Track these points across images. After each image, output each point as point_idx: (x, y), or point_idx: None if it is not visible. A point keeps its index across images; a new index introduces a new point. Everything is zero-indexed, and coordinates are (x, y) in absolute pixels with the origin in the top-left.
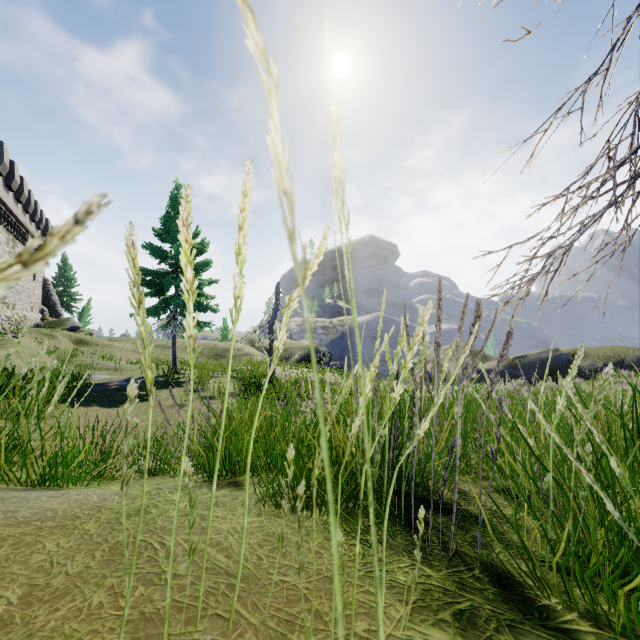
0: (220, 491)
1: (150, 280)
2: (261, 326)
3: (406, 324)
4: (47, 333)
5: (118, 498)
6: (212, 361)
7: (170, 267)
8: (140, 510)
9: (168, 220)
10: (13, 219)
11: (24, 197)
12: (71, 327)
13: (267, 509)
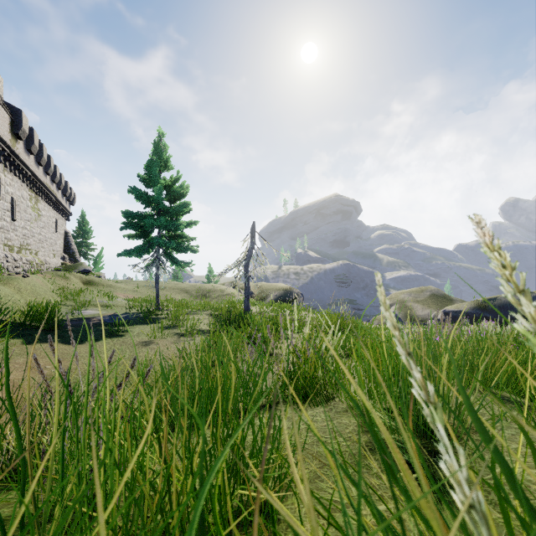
0: None
1: (135, 223)
2: (237, 264)
3: None
4: (62, 275)
5: None
6: (198, 300)
7: (152, 209)
8: None
9: (151, 165)
10: (34, 179)
11: (44, 160)
12: (83, 270)
13: None
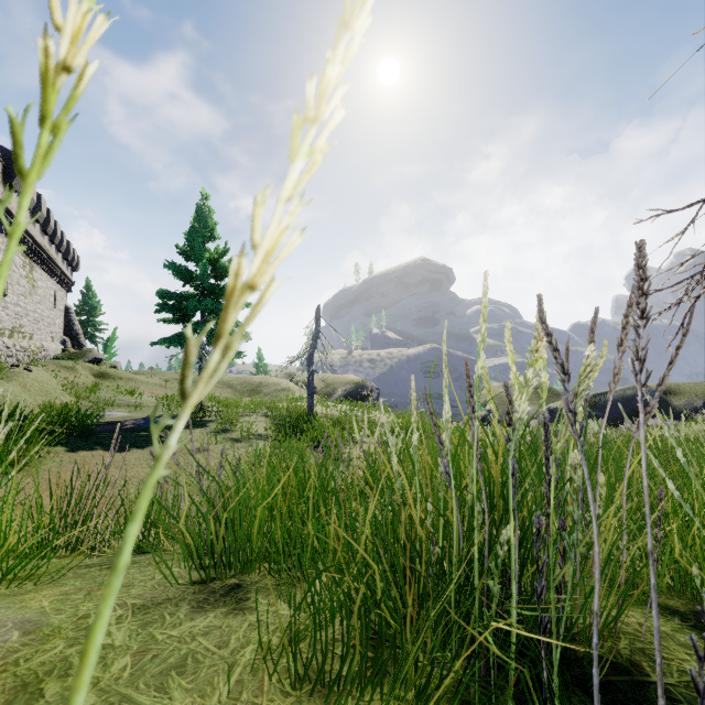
0: (206, 615)
1: (173, 304)
2: (299, 357)
3: (544, 325)
4: (66, 365)
5: (16, 638)
6: (246, 397)
7: (195, 289)
8: (26, 685)
9: (193, 235)
10: (30, 240)
11: (42, 216)
12: (93, 359)
13: (275, 687)
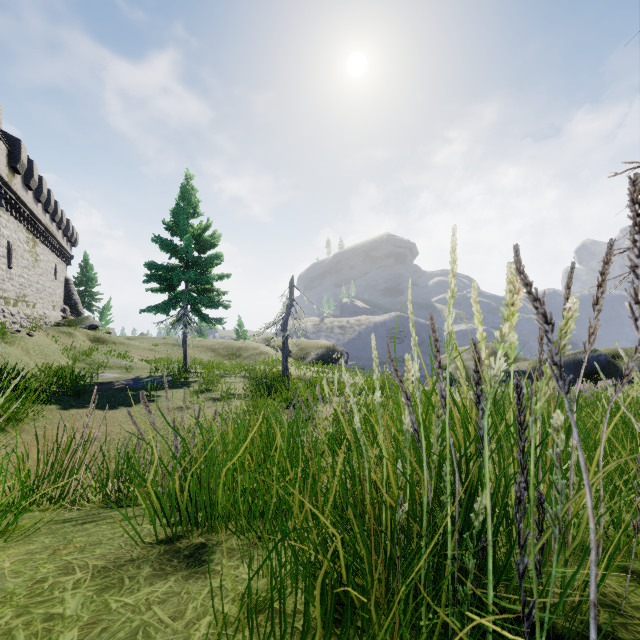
0: (166, 579)
1: (160, 275)
2: (274, 323)
3: (521, 276)
4: (65, 331)
5: None
6: (227, 360)
7: (180, 261)
8: None
9: (178, 212)
10: (33, 218)
11: (43, 196)
12: (89, 325)
13: None
